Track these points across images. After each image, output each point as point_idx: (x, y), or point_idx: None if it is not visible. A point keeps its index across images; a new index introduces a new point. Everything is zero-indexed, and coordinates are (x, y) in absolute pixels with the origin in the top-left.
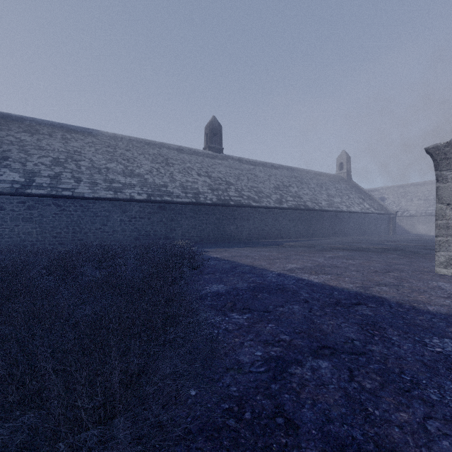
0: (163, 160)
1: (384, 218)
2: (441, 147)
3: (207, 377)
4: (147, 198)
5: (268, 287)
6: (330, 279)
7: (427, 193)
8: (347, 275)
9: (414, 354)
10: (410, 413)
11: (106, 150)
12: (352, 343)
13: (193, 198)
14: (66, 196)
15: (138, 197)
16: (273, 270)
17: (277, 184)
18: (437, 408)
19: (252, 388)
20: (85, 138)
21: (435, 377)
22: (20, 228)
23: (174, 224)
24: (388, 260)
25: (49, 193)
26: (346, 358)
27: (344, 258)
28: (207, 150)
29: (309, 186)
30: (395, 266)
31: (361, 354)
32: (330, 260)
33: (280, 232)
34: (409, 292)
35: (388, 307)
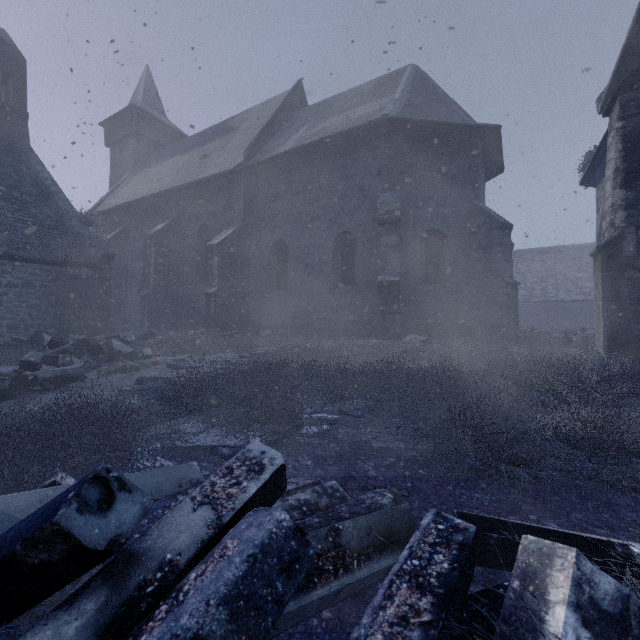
0: None
1: None
2: None
3: None
4: None
5: None
6: None
7: None
8: None
9: None
10: None
11: (573, 262)
12: None
13: None
14: (552, 301)
15: None
16: None
17: None
18: None
19: None
20: (555, 256)
21: None
22: (528, 319)
23: None
24: None
25: (542, 300)
26: None
27: None
28: None
29: None
30: None
31: None
32: None
33: None
34: None
35: None
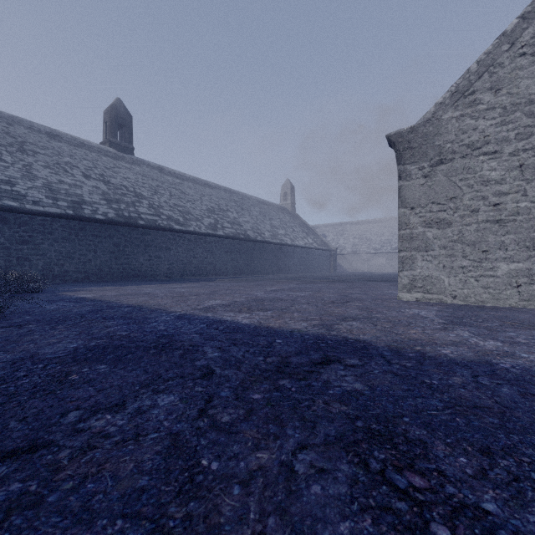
0: (13, 143)
1: (326, 254)
2: (405, 133)
3: None
4: None
5: (130, 345)
6: (270, 317)
7: (361, 232)
8: (296, 309)
9: None
10: None
11: None
12: None
13: (69, 209)
14: None
15: None
16: (176, 309)
17: (211, 206)
18: None
19: None
20: None
21: None
22: None
23: (26, 250)
24: (340, 291)
25: None
26: None
27: (290, 290)
28: (106, 146)
29: (251, 213)
30: (352, 295)
31: None
32: (272, 293)
33: (214, 267)
34: (392, 327)
35: (384, 361)
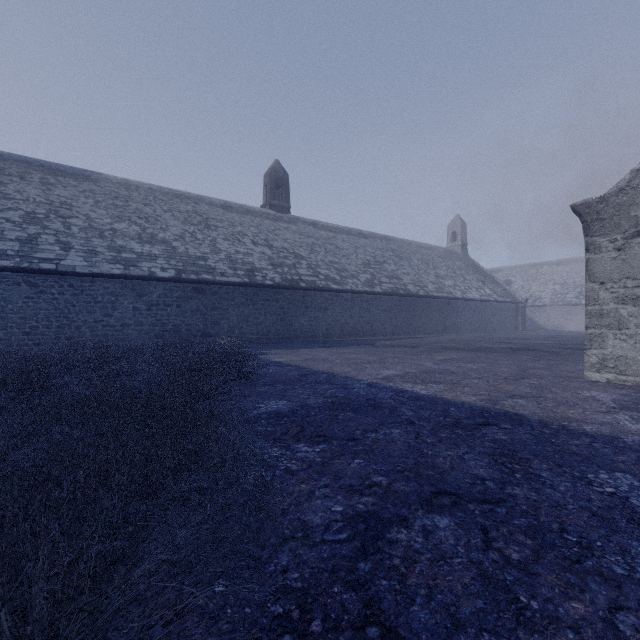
0: (201, 221)
1: (511, 308)
2: (593, 203)
3: (249, 555)
4: (175, 275)
5: (353, 403)
6: (443, 390)
7: (565, 275)
8: (466, 383)
9: (576, 498)
10: (587, 602)
11: (112, 202)
12: (482, 485)
13: (245, 277)
14: (45, 271)
15: (161, 274)
16: (362, 378)
17: (367, 259)
18: (627, 590)
19: (326, 571)
20: (78, 184)
21: (613, 535)
22: None
23: (216, 315)
24: (519, 364)
25: (17, 266)
26: (476, 510)
27: (460, 361)
28: (267, 209)
29: (411, 262)
30: (531, 371)
31: (499, 502)
32: (441, 364)
33: (371, 327)
34: (554, 406)
35: (529, 428)
